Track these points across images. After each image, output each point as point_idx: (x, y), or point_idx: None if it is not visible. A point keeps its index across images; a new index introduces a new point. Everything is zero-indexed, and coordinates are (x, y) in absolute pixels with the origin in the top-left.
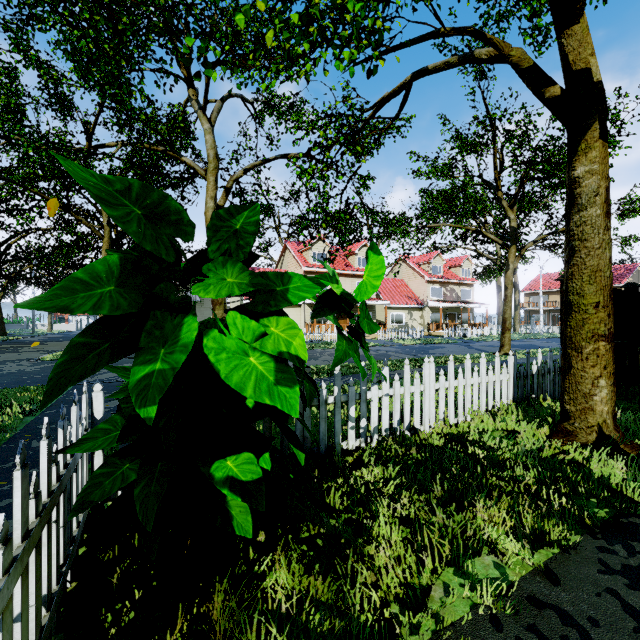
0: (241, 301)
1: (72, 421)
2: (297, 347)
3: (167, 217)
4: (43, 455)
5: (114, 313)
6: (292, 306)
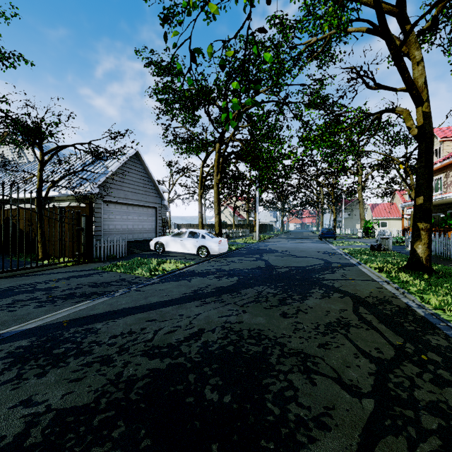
0: (371, 218)
1: (359, 230)
2: (372, 225)
3: (366, 221)
4: (360, 230)
5: (365, 224)
6: (397, 219)
